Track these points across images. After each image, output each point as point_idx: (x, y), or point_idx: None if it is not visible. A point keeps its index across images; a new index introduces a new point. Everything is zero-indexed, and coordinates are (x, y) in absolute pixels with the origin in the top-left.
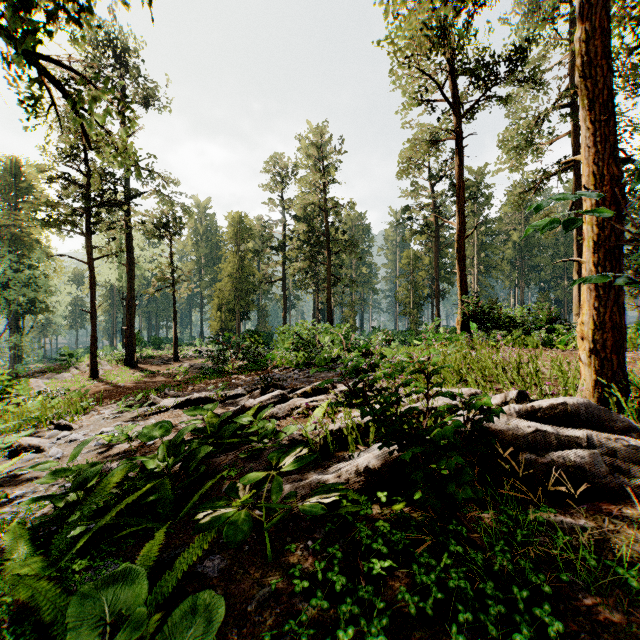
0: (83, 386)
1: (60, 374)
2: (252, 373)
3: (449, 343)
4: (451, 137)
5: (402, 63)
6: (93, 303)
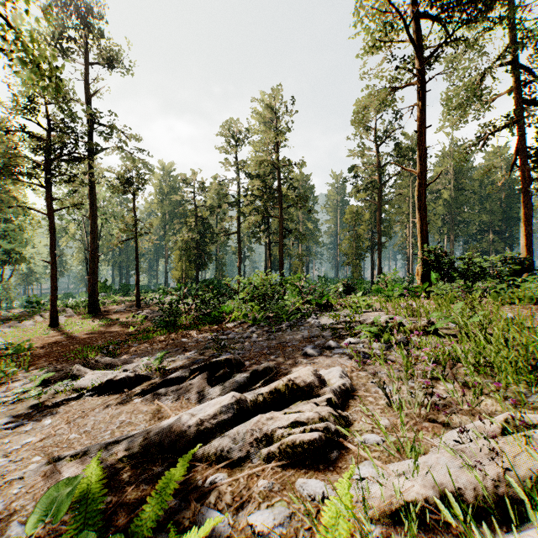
0: (27, 340)
1: (22, 322)
2: (205, 327)
3: (411, 294)
4: (410, 83)
5: None
6: (53, 253)
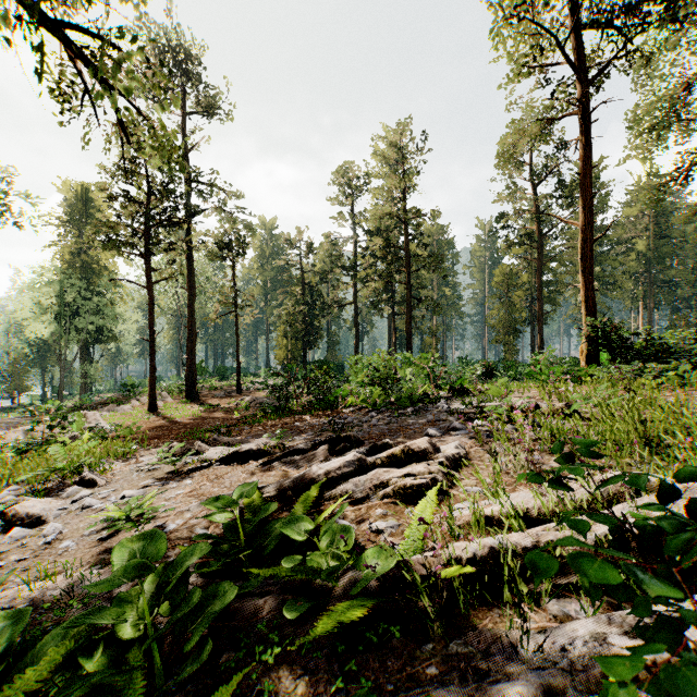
0: (135, 422)
1: (120, 406)
2: (319, 413)
3: (571, 379)
4: (572, 112)
5: (510, 16)
6: (152, 330)
